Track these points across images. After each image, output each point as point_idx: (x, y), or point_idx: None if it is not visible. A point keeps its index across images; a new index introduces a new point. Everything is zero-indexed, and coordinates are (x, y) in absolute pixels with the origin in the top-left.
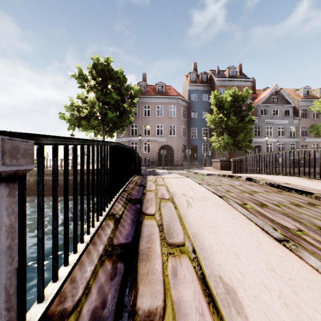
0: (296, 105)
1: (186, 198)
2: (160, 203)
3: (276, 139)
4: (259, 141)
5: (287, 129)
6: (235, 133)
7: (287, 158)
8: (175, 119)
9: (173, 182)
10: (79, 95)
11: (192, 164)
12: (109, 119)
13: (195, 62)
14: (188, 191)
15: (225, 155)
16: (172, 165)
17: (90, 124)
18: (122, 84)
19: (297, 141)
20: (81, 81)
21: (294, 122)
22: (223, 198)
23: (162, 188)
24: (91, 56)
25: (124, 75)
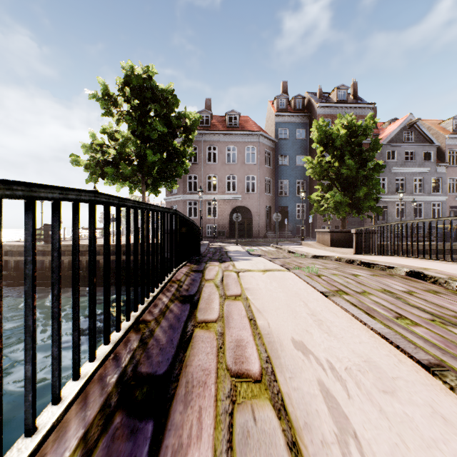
0: (441, 145)
1: (316, 372)
2: (231, 412)
3: (411, 196)
4: (383, 200)
5: (427, 181)
6: (353, 186)
7: (427, 226)
8: (255, 167)
9: (261, 286)
10: (105, 128)
11: (280, 235)
12: (150, 165)
13: (285, 82)
14: (309, 326)
15: (331, 222)
16: (250, 236)
17: (119, 172)
18: (171, 109)
19: (443, 199)
20: (106, 105)
21: (438, 171)
22: (448, 383)
23: (236, 311)
24: (122, 65)
25: (174, 95)
